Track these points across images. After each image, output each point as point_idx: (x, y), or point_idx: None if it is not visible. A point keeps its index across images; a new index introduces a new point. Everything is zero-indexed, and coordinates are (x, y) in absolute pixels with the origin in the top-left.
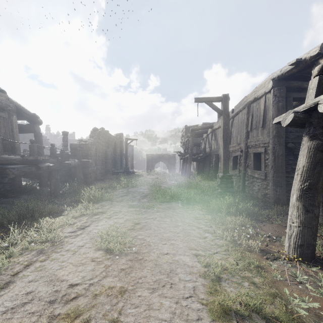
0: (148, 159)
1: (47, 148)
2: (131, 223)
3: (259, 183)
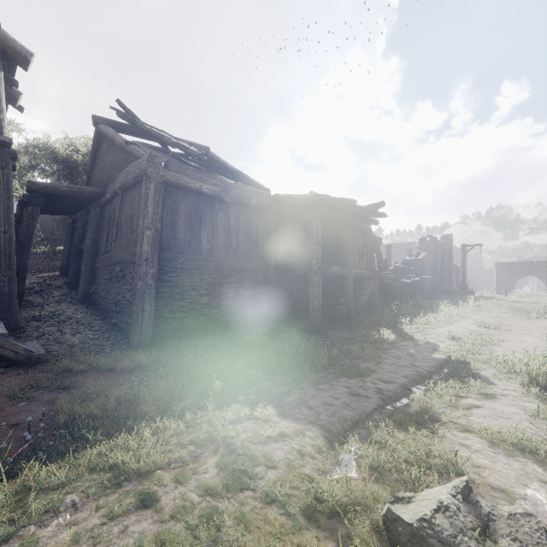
0: (499, 272)
1: None
2: (496, 323)
3: None
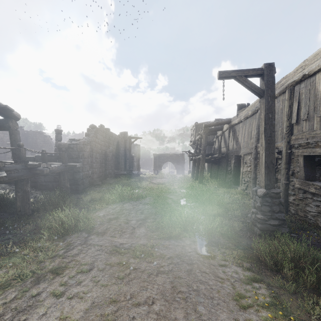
0: (155, 159)
1: (50, 148)
2: None
3: (319, 202)
